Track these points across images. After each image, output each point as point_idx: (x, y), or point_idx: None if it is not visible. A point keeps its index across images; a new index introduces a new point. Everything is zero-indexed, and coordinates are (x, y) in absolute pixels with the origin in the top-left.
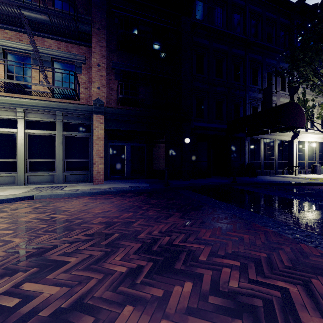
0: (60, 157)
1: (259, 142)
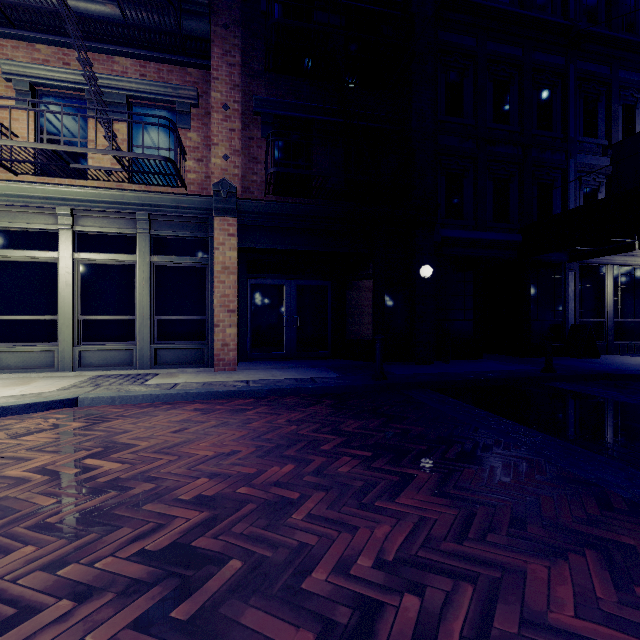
0: (144, 312)
1: (602, 273)
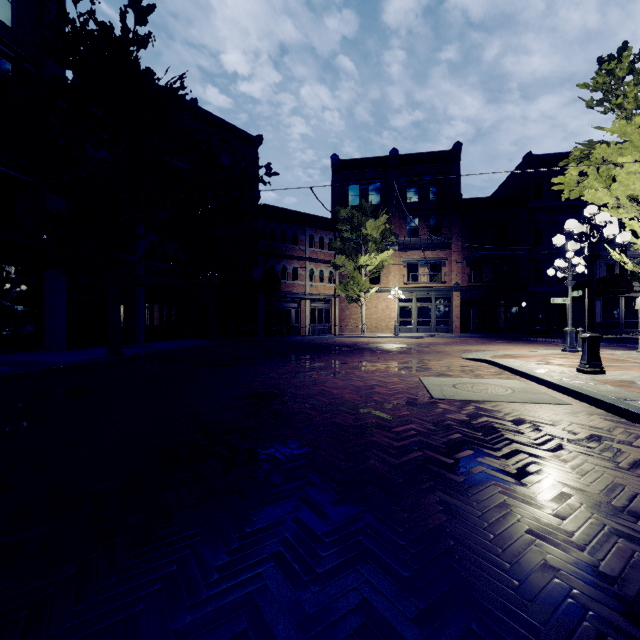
0: (434, 318)
1: (617, 300)
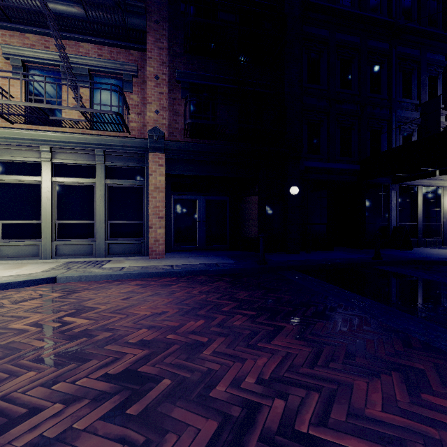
0: (101, 218)
1: (415, 191)
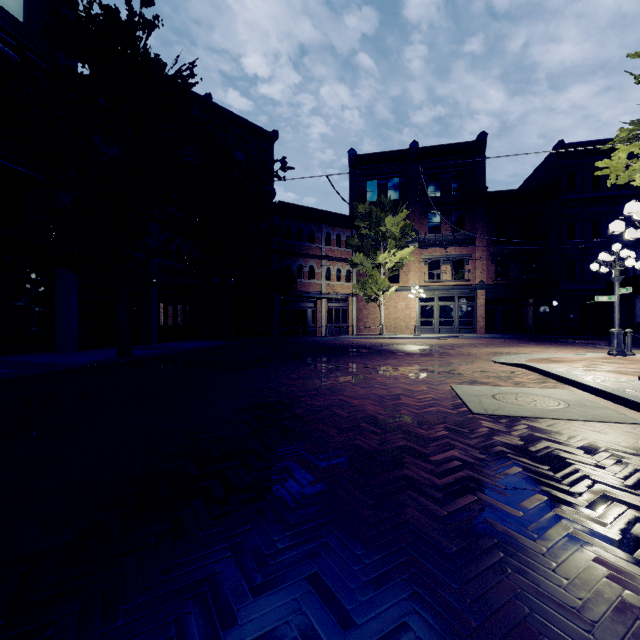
0: (456, 318)
1: None
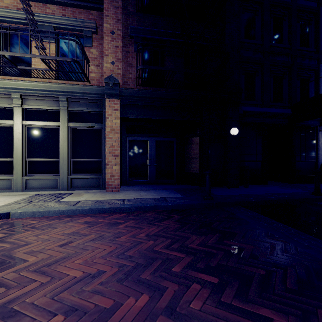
0: (64, 156)
1: None
